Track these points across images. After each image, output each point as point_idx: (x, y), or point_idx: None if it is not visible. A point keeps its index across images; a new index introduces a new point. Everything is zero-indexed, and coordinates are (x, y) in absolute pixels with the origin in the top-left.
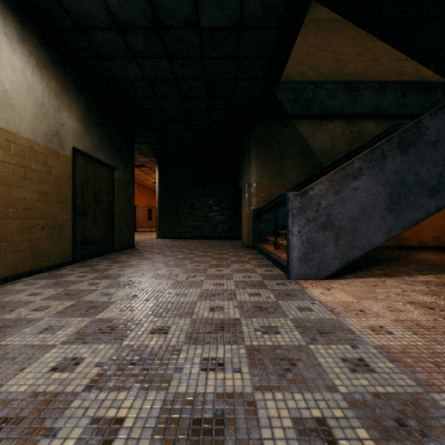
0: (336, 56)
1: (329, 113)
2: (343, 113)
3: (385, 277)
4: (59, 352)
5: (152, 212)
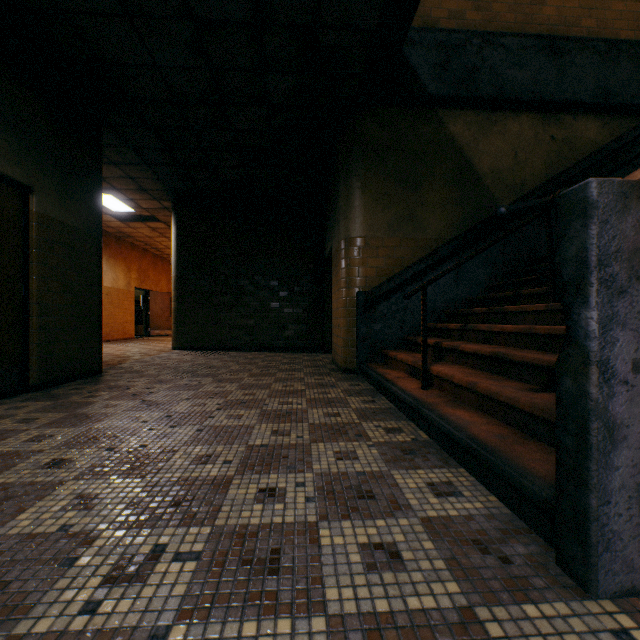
0: None
1: (510, 97)
2: (537, 98)
3: None
4: None
5: None
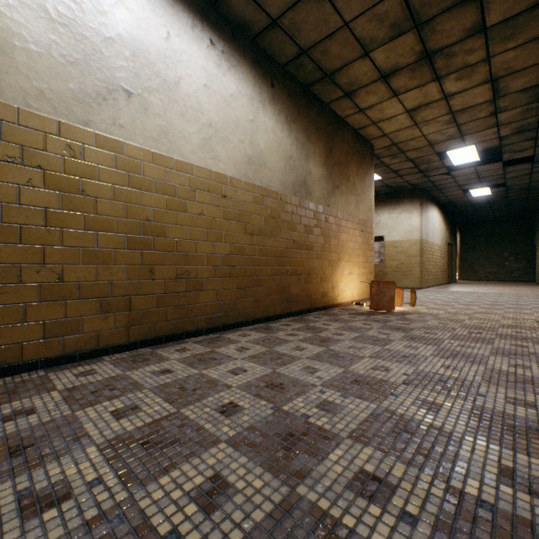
0: None
1: None
2: None
3: None
4: (486, 288)
5: None
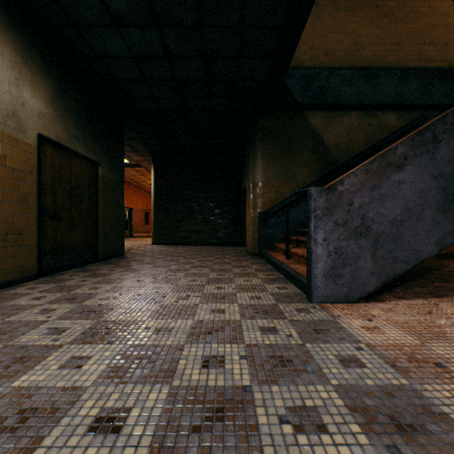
0: (353, 39)
1: (344, 103)
2: (360, 103)
3: (434, 298)
4: None
5: (149, 216)
